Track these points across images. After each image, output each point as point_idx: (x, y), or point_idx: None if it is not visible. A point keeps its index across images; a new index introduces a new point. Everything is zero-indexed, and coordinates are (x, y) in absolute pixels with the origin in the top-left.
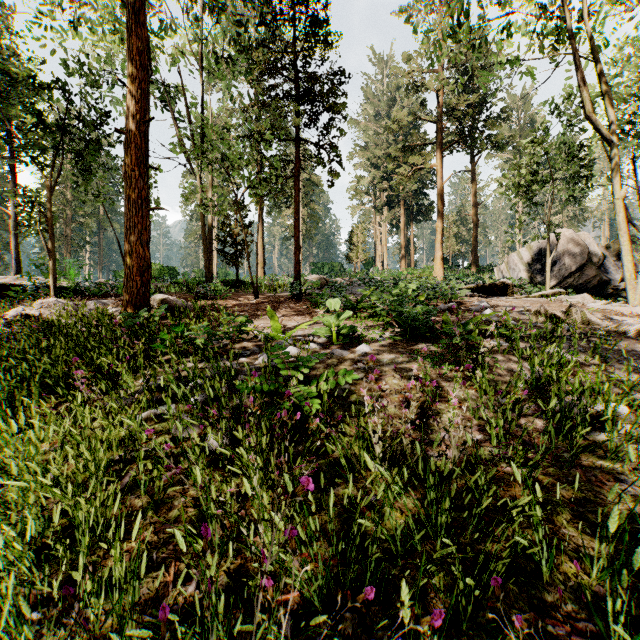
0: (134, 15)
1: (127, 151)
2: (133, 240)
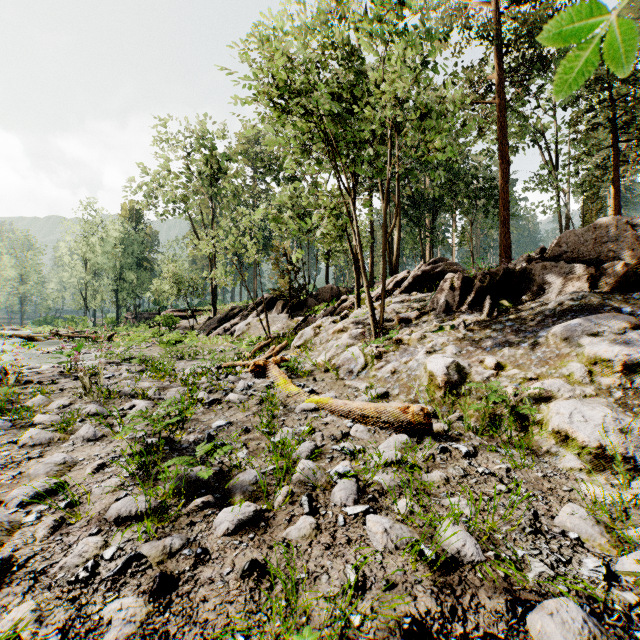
0: (502, 145)
1: (500, 202)
2: (502, 239)
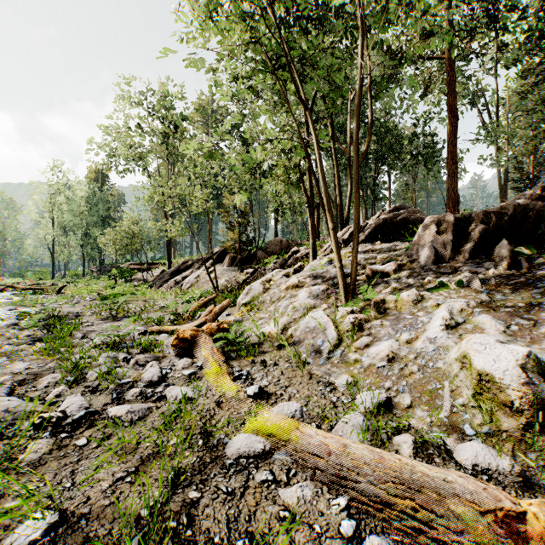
0: (451, 98)
1: (448, 156)
2: (450, 192)
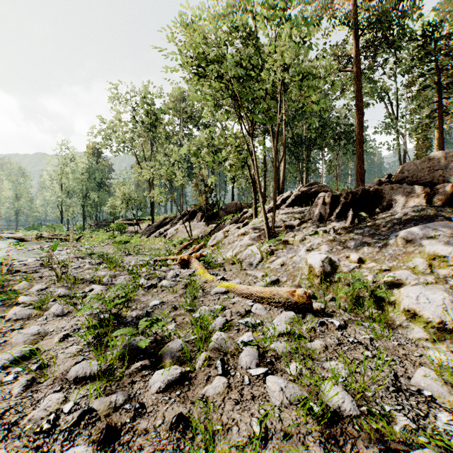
0: (358, 101)
1: (357, 142)
2: (358, 168)
